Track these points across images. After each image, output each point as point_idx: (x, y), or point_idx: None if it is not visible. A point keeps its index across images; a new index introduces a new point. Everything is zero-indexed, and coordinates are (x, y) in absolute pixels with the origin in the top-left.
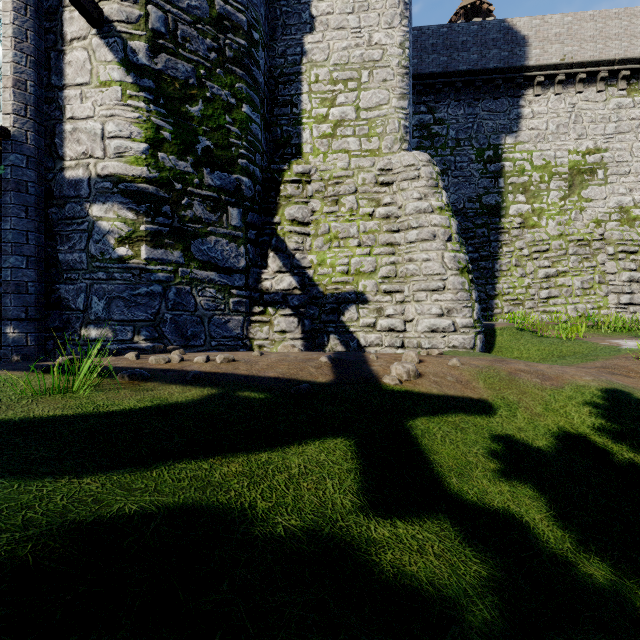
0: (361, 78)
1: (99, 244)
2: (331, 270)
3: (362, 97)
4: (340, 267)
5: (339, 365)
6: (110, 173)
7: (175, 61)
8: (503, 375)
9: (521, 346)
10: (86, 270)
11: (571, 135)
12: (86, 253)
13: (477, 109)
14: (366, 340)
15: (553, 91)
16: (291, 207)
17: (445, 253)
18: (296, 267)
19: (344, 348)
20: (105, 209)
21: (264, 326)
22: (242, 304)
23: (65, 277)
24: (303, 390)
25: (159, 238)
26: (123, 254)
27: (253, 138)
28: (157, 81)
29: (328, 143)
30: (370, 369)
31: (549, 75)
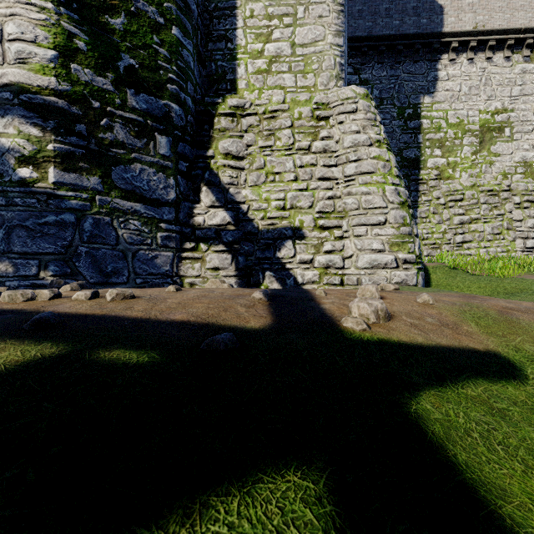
0: (297, 14)
1: None
2: (266, 205)
3: (298, 33)
4: (276, 202)
5: (278, 303)
6: (10, 81)
7: None
8: (494, 315)
9: (459, 283)
10: None
11: (482, 96)
12: None
13: (398, 71)
14: (303, 277)
15: (466, 56)
16: (225, 140)
17: (385, 186)
18: (230, 202)
19: (280, 286)
20: (4, 123)
21: (196, 263)
22: (171, 239)
23: None
24: (221, 344)
25: (71, 160)
26: (26, 176)
27: (184, 65)
28: None
29: (263, 79)
30: (320, 308)
31: (463, 41)
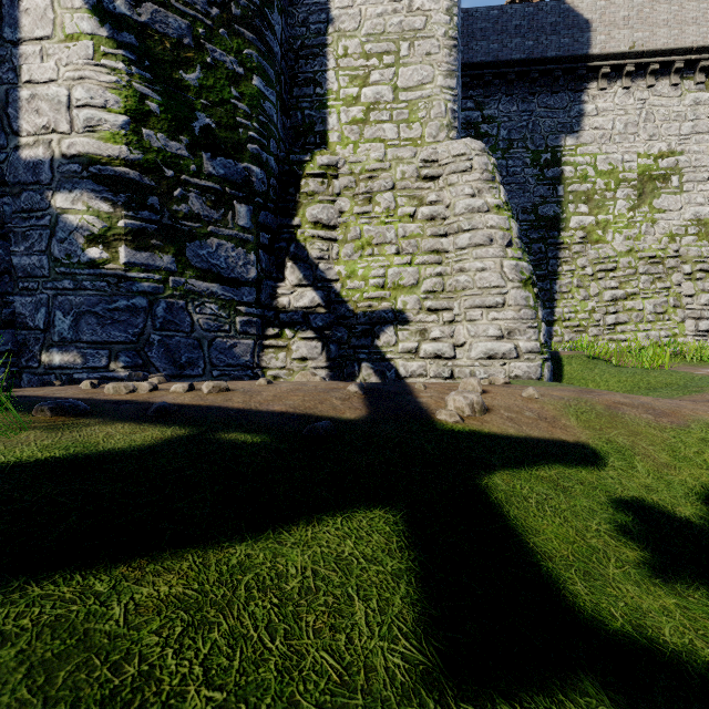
0: (400, 51)
1: (64, 244)
2: (363, 283)
3: (401, 74)
4: (374, 279)
5: (374, 396)
6: (78, 152)
7: (165, 14)
8: (600, 409)
9: (596, 377)
10: (48, 277)
11: (641, 135)
12: (48, 255)
13: (532, 105)
14: (406, 369)
15: (620, 84)
16: (314, 206)
17: (505, 261)
18: (320, 280)
19: (379, 379)
20: (72, 199)
21: (280, 352)
22: (252, 324)
23: (21, 286)
24: (321, 430)
25: (143, 238)
26: (95, 257)
27: (266, 119)
28: (141, 37)
29: (359, 130)
30: (417, 401)
31: (616, 65)
